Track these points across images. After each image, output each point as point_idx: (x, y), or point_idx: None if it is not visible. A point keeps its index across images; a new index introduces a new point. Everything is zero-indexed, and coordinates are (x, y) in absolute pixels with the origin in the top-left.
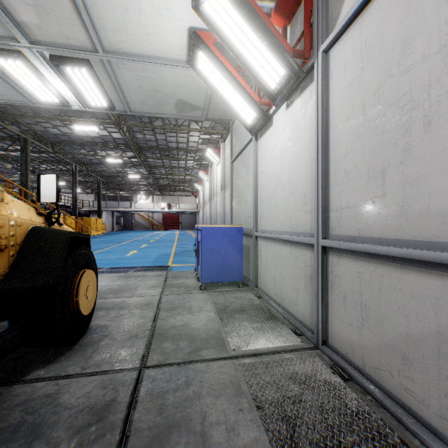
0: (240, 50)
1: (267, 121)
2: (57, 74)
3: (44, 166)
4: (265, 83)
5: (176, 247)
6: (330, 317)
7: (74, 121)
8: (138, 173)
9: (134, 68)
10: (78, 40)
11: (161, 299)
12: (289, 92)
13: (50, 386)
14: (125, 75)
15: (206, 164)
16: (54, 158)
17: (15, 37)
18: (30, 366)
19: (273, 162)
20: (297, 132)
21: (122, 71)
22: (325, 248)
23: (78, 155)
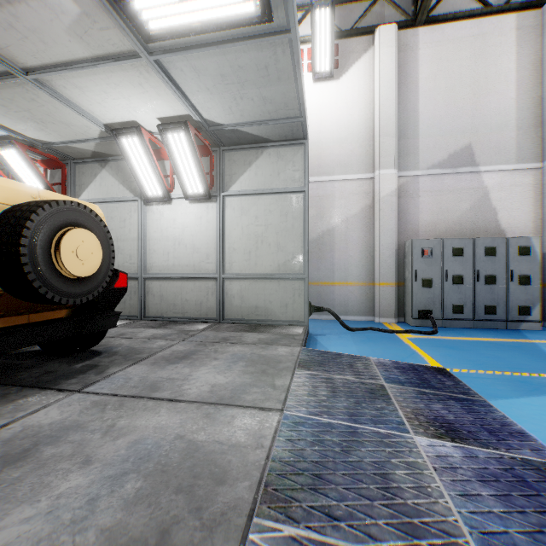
0: (22, 177)
1: None
2: None
3: None
4: None
5: None
6: None
7: None
8: None
9: None
10: None
11: None
12: None
13: None
14: None
15: None
16: None
17: None
18: None
19: None
20: None
21: None
22: None
23: None
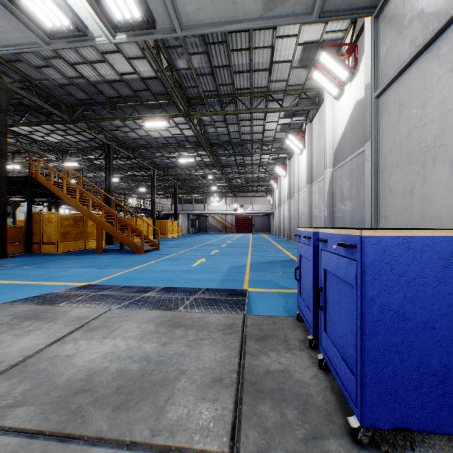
0: None
1: None
2: None
3: (130, 173)
4: None
5: (251, 255)
6: None
7: (145, 118)
8: (211, 173)
9: None
10: None
11: None
12: None
13: None
14: None
15: (283, 158)
16: (136, 164)
17: None
18: None
19: None
20: None
21: None
22: None
23: (155, 160)
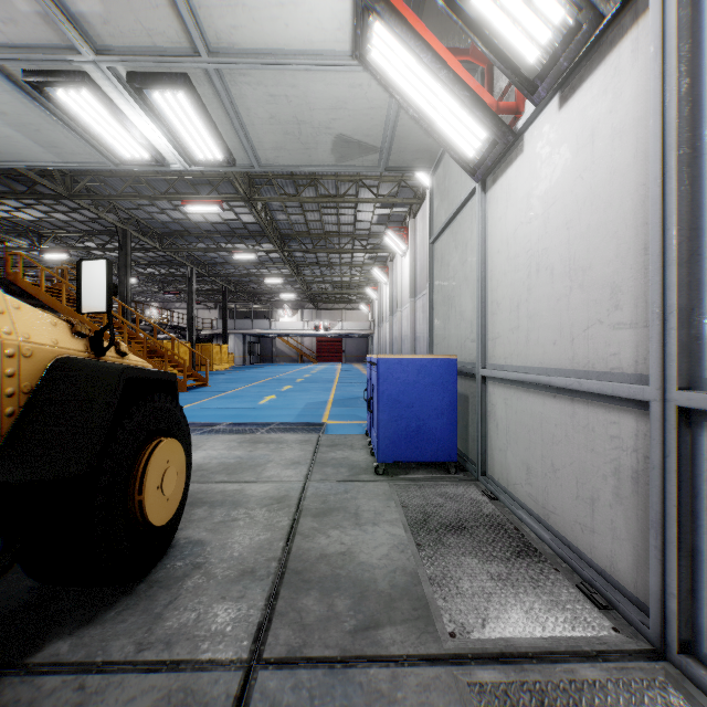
0: None
1: (509, 147)
2: (142, 108)
3: (151, 270)
4: (514, 55)
5: (335, 391)
6: (704, 588)
7: (187, 199)
8: (280, 275)
9: (260, 81)
10: (166, 37)
11: (305, 491)
12: (571, 64)
13: (68, 688)
14: (247, 98)
15: (384, 258)
16: (163, 258)
17: (72, 46)
18: (50, 627)
19: (524, 226)
20: (592, 149)
21: (242, 89)
22: (688, 414)
23: (195, 252)
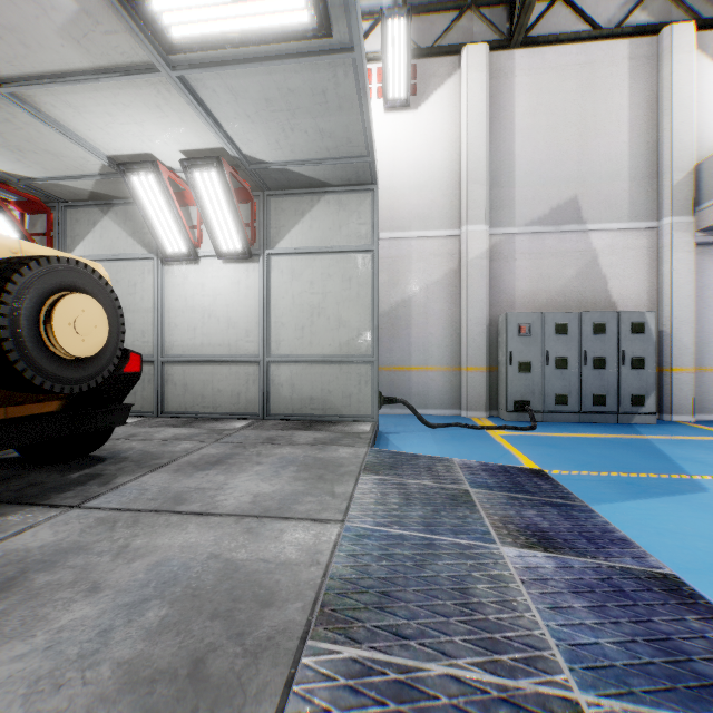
0: None
1: None
2: None
3: None
4: None
5: None
6: None
7: None
8: None
9: None
10: None
11: None
12: None
13: None
14: None
15: None
16: None
17: None
18: None
19: None
20: None
21: None
22: None
23: None
